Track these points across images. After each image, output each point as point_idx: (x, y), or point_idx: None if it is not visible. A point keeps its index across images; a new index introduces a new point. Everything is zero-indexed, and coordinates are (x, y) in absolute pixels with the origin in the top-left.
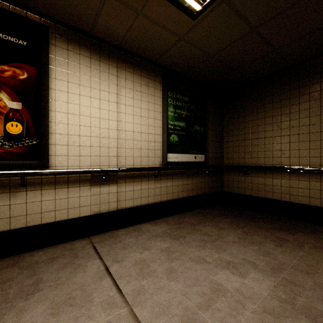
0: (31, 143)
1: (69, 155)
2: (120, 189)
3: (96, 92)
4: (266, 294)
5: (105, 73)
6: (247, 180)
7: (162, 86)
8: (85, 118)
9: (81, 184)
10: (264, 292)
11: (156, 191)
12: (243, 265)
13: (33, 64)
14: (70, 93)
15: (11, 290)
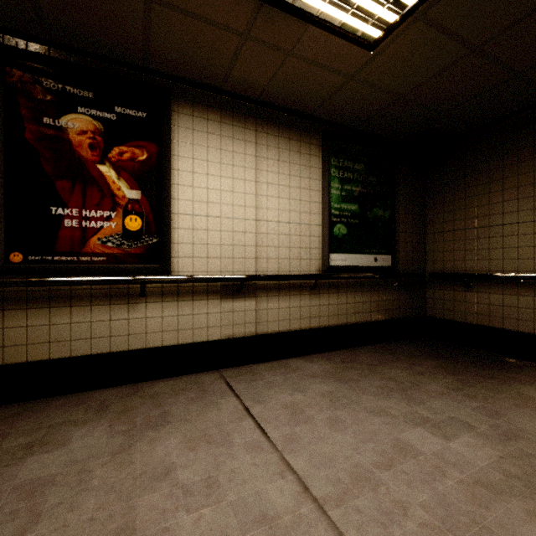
0: (151, 241)
1: (195, 257)
2: (260, 305)
3: (227, 169)
4: (483, 465)
5: (239, 141)
6: (469, 299)
7: (321, 151)
8: (214, 206)
9: (208, 297)
10: (480, 462)
11: (312, 310)
12: (450, 425)
13: (153, 141)
14: (195, 173)
15: (138, 419)
